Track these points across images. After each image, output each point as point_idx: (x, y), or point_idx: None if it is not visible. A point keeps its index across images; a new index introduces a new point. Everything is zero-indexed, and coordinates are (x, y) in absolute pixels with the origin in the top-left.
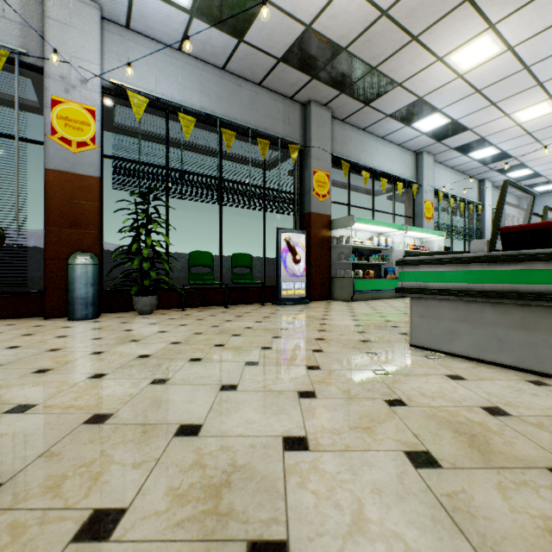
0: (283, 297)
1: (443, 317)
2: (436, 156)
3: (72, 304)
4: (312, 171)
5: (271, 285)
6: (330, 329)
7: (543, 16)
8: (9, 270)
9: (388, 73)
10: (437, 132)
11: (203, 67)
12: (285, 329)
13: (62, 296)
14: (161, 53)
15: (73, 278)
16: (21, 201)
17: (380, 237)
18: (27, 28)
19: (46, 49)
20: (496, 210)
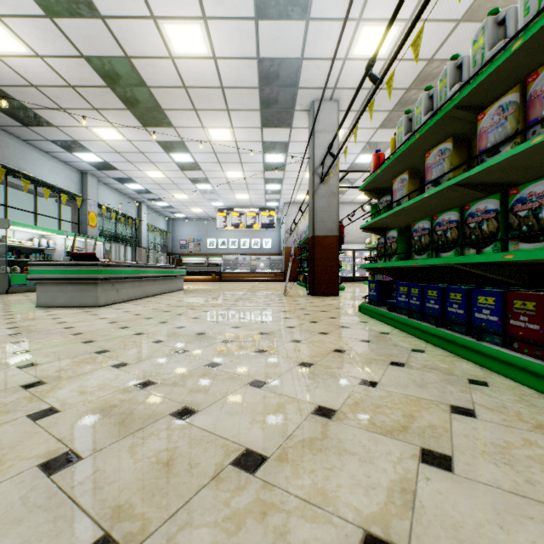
0: None
1: (53, 291)
2: (101, 179)
3: None
4: None
5: None
6: None
7: (141, 135)
8: None
9: (44, 116)
10: (97, 164)
11: None
12: None
13: None
14: None
15: None
16: None
17: (42, 239)
18: None
19: None
20: (72, 245)
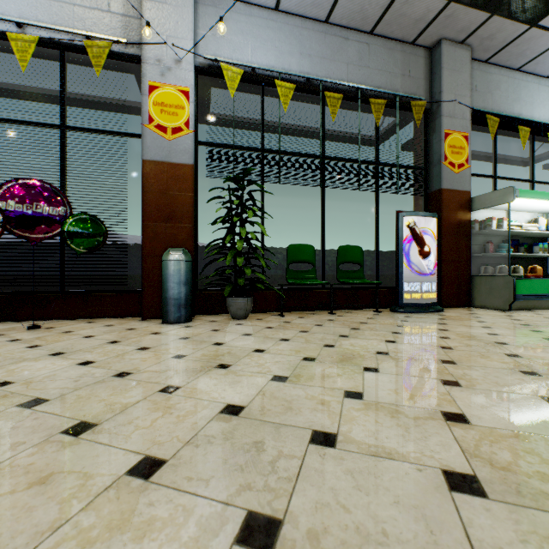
0: (405, 303)
1: None
2: None
3: (164, 305)
4: (443, 133)
5: (385, 286)
6: (547, 372)
7: None
8: (112, 268)
9: None
10: None
11: (303, 24)
12: (451, 364)
13: (158, 295)
14: (256, 17)
15: (166, 276)
16: (122, 196)
17: None
18: (128, 19)
19: (143, 33)
20: None
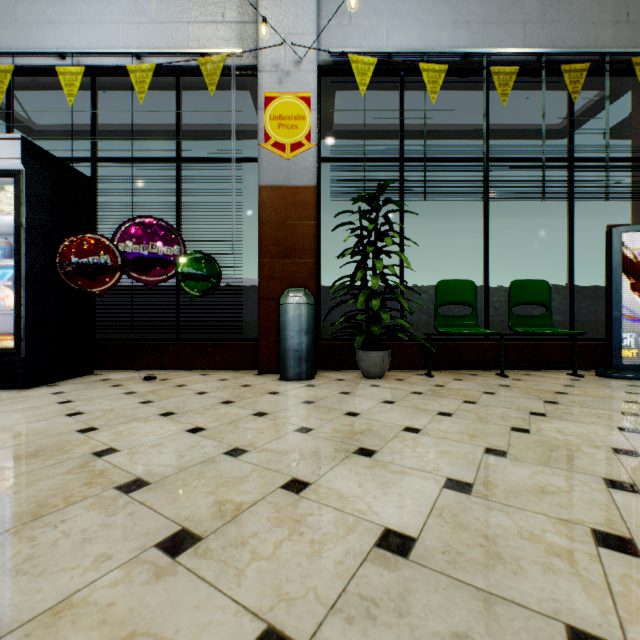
0: (625, 363)
1: None
2: None
3: (283, 357)
4: None
5: (584, 338)
6: None
7: None
8: (226, 313)
9: None
10: None
11: None
12: None
13: (275, 345)
14: None
15: (284, 322)
16: (237, 231)
17: None
18: (243, 25)
19: (259, 37)
20: None
